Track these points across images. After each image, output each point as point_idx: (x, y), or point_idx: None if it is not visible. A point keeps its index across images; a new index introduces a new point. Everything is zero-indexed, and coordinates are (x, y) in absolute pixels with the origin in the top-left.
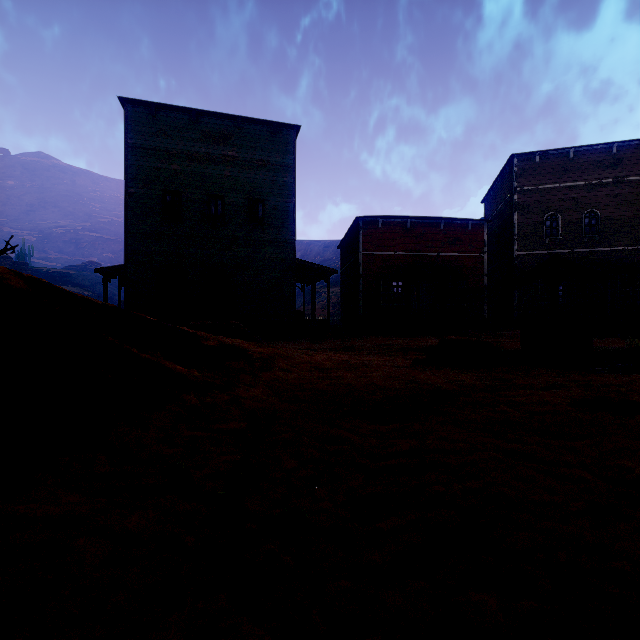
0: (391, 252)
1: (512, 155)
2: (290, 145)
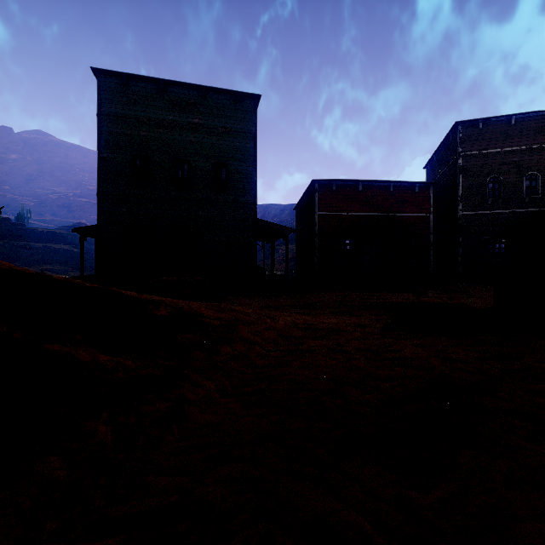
0: (344, 212)
1: (456, 122)
2: (251, 113)
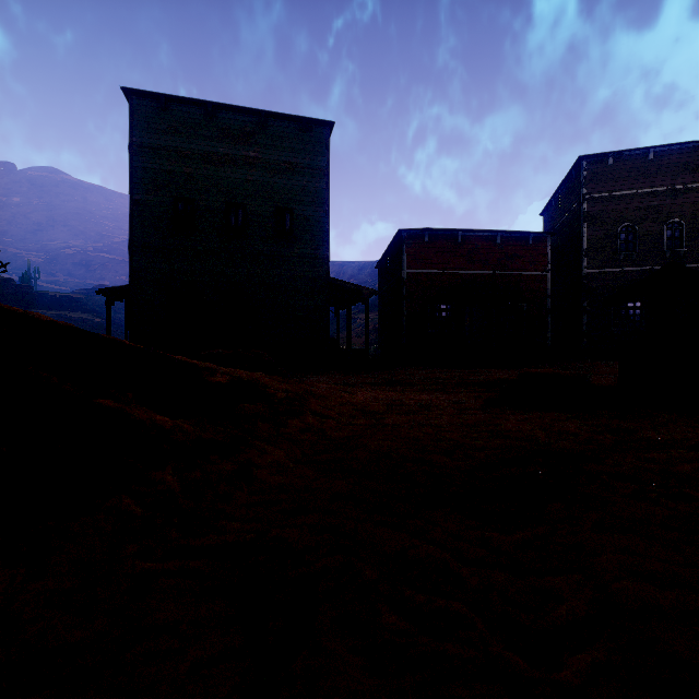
0: (439, 270)
1: (580, 157)
2: (322, 145)
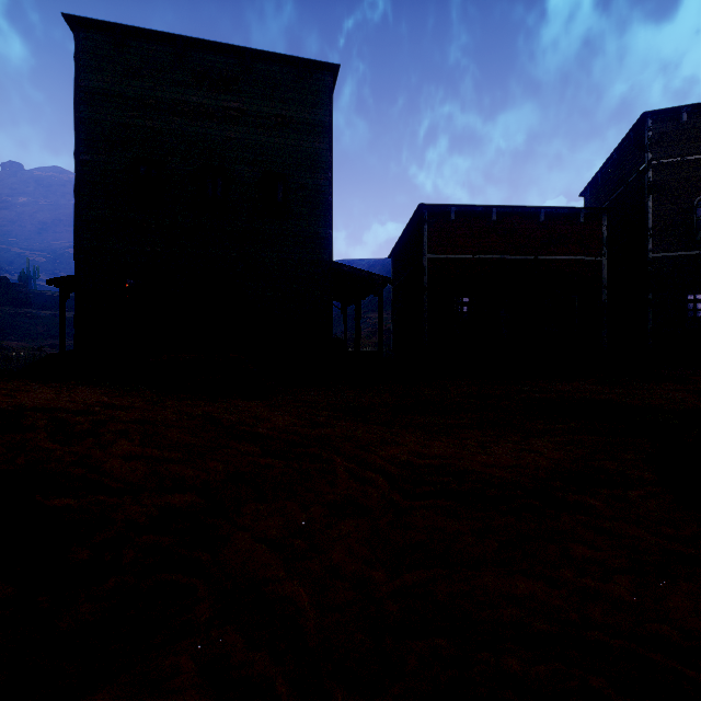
0: (468, 255)
1: (645, 113)
2: (324, 95)
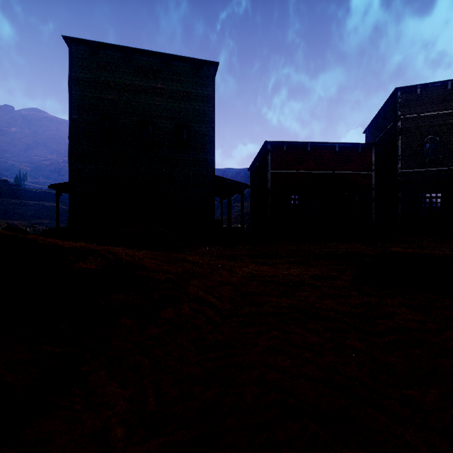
0: (294, 170)
1: (396, 88)
2: (210, 79)
